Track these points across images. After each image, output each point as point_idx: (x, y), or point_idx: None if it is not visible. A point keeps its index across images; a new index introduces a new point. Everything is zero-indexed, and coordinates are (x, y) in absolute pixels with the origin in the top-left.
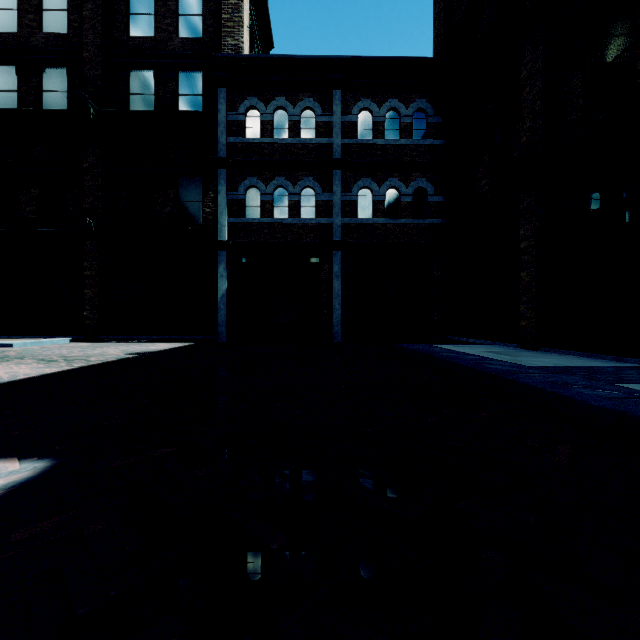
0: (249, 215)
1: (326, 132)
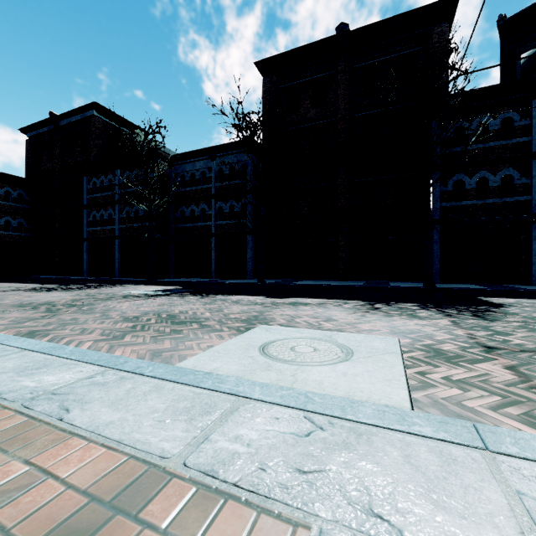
0: None
1: None
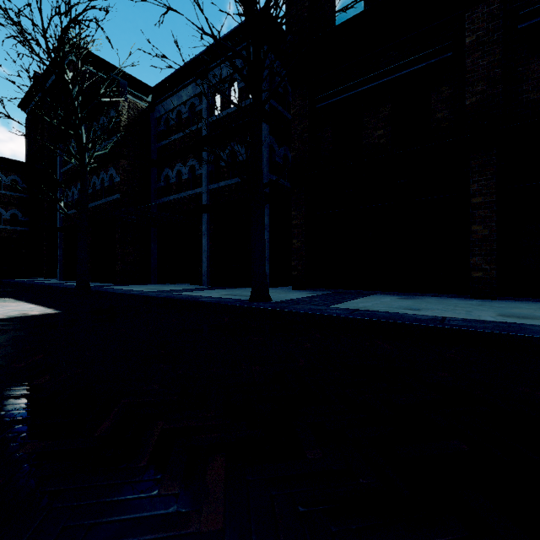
0: None
1: None
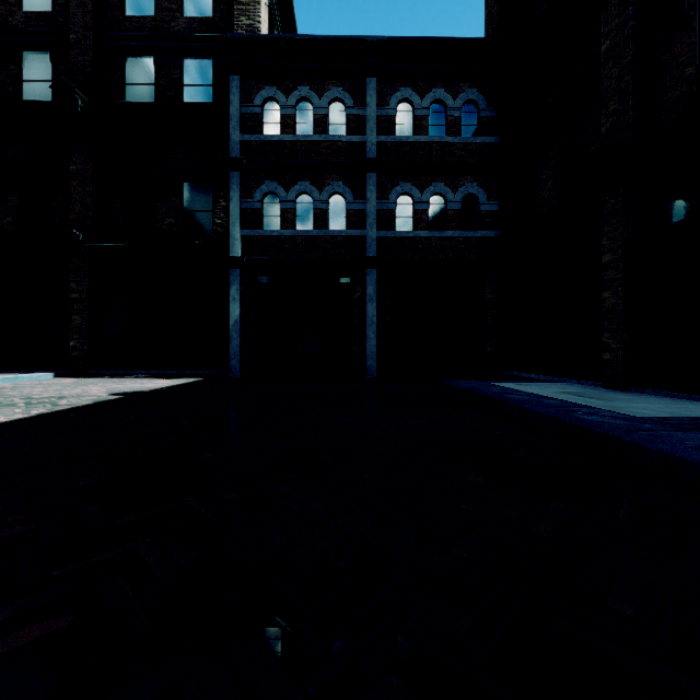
0: (267, 227)
1: (358, 128)
